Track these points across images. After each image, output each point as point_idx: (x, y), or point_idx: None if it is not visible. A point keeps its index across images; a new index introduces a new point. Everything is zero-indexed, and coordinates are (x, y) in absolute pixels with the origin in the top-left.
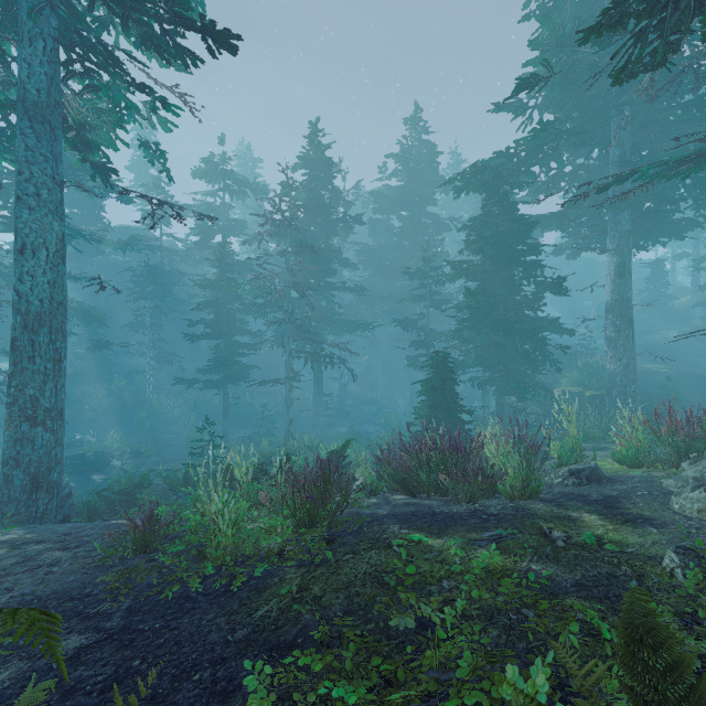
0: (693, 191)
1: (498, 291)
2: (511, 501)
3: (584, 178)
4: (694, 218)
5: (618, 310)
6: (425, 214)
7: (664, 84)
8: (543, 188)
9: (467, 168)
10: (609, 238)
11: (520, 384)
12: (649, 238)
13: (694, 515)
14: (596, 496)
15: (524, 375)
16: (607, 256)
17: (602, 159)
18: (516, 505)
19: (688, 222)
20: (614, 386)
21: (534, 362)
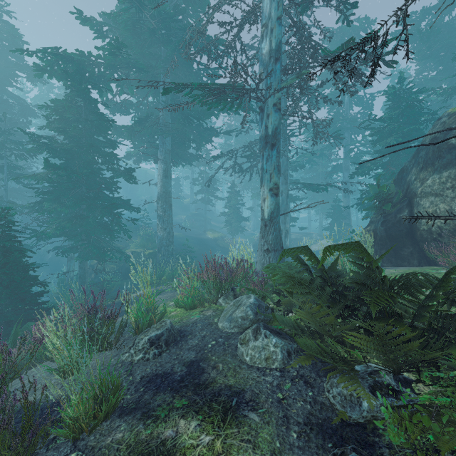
0: (196, 139)
1: (80, 170)
2: (75, 442)
3: (144, 111)
4: (196, 155)
5: (164, 198)
6: (8, 94)
7: (194, 52)
8: (118, 108)
9: (48, 48)
10: (160, 152)
11: (100, 249)
12: (178, 160)
13: (264, 365)
14: (180, 370)
15: (104, 242)
16: (158, 163)
17: (155, 104)
18: (83, 455)
19: (194, 156)
20: (163, 246)
21: (112, 231)
